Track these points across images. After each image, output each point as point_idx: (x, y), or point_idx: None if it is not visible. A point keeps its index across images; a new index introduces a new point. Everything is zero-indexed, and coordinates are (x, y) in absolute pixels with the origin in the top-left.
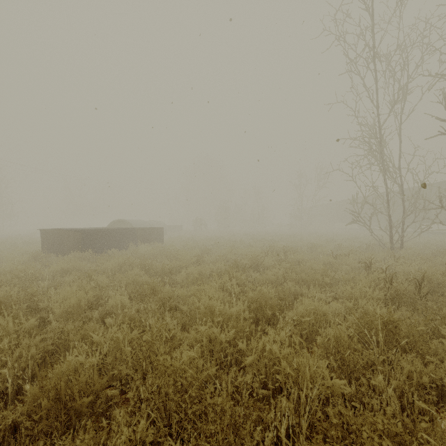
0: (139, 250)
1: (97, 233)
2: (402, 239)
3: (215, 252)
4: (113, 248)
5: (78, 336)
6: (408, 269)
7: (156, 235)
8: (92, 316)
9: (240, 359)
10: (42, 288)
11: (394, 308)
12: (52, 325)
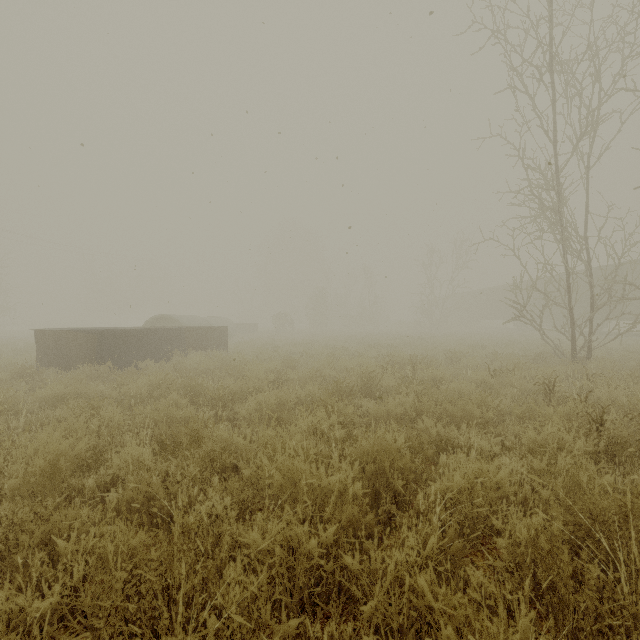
0: (187, 362)
1: (122, 336)
2: (590, 344)
3: (305, 365)
4: (148, 359)
5: (36, 538)
6: (614, 394)
7: (216, 339)
8: (83, 484)
9: (348, 585)
10: (14, 429)
11: (612, 467)
12: (2, 507)
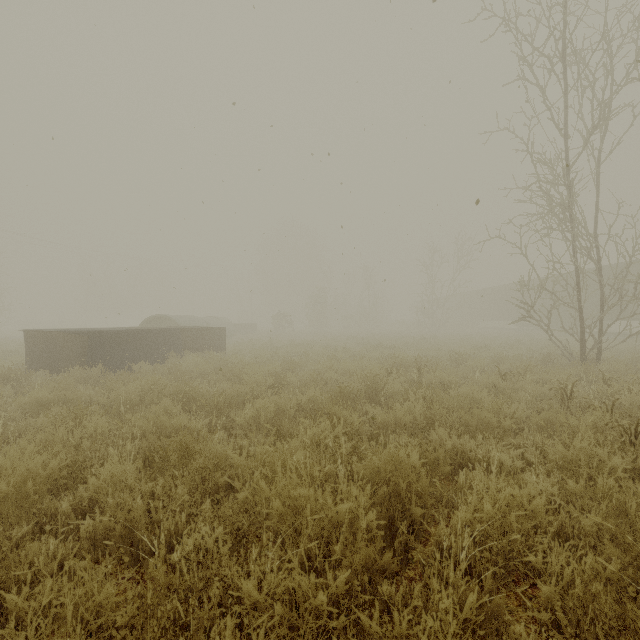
0: (182, 364)
1: (115, 337)
2: (599, 346)
3: (305, 367)
4: (142, 361)
5: None
6: (637, 400)
7: (214, 340)
8: (56, 508)
9: None
10: None
11: None
12: None
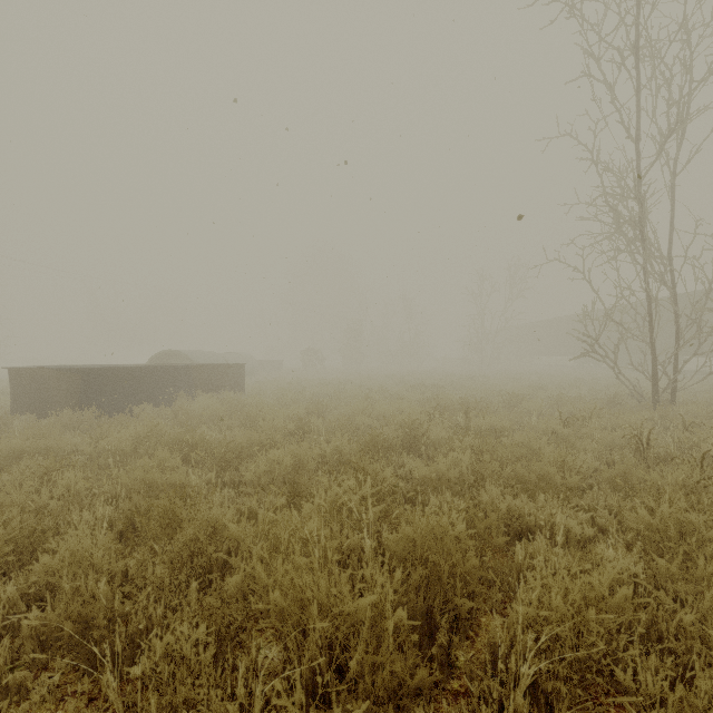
0: (192, 407)
1: (113, 376)
2: (674, 385)
3: (335, 410)
4: (145, 403)
5: None
6: None
7: (231, 378)
8: None
9: None
10: None
11: None
12: None
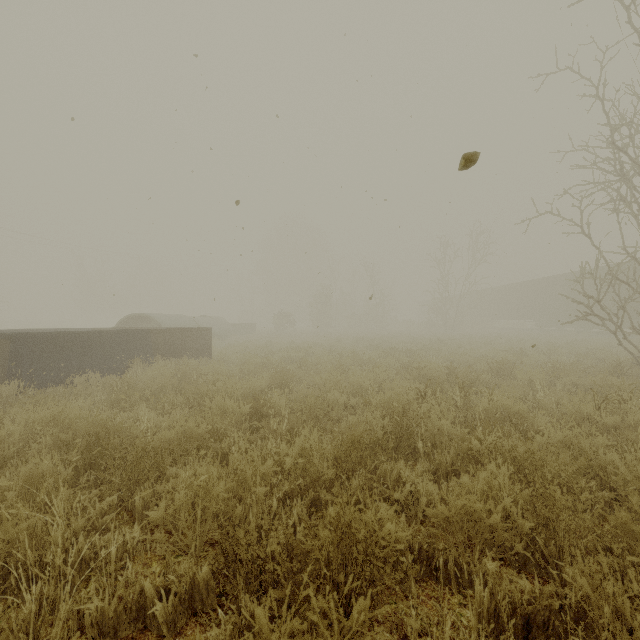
0: (142, 376)
1: (52, 341)
2: None
3: (303, 379)
4: (89, 372)
5: None
6: None
7: (196, 343)
8: None
9: None
10: None
11: None
12: None
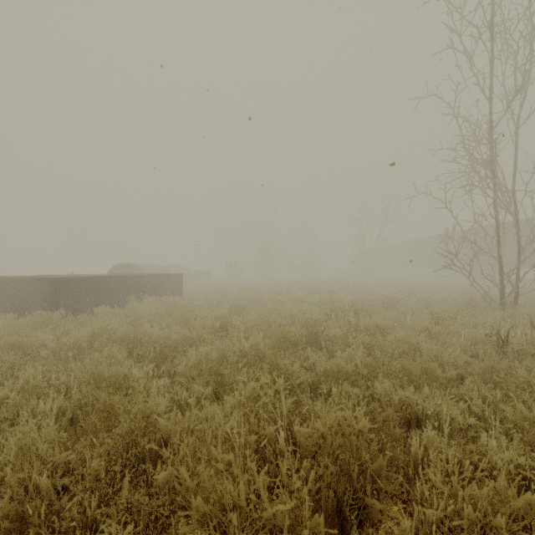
0: (140, 308)
1: (78, 283)
2: (517, 291)
3: (252, 310)
4: (103, 305)
5: None
6: None
7: (171, 285)
8: None
9: None
10: None
11: None
12: None
